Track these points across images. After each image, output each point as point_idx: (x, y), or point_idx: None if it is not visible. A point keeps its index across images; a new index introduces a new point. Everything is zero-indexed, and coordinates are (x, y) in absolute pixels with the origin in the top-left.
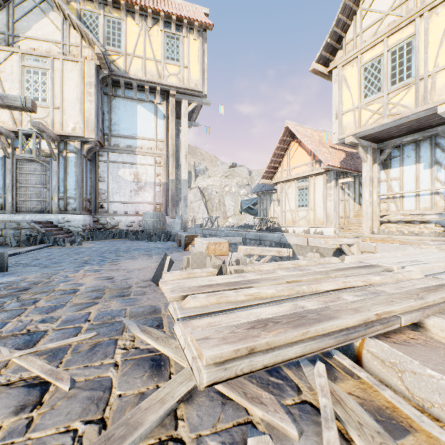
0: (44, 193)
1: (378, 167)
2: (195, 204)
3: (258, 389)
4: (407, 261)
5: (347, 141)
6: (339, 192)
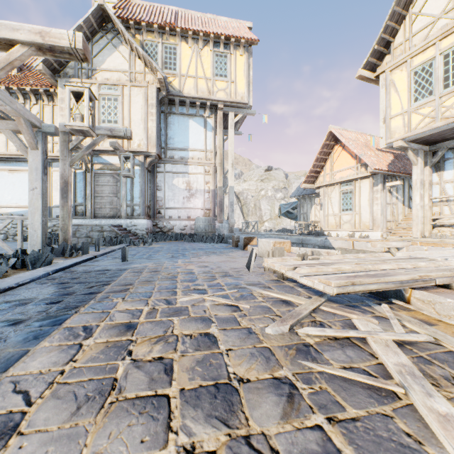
0: (115, 201)
1: (430, 169)
2: None
3: (351, 310)
4: (450, 256)
5: (395, 145)
6: (387, 195)
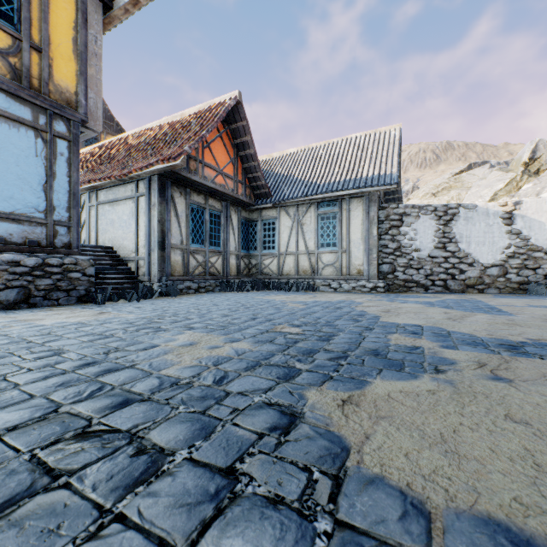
0: None
1: None
2: None
3: None
4: None
5: None
6: None
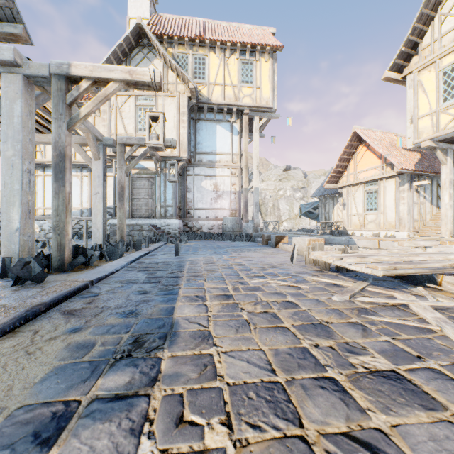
0: (150, 203)
1: None
2: (249, 208)
3: (392, 290)
4: None
5: (423, 145)
6: (413, 195)
